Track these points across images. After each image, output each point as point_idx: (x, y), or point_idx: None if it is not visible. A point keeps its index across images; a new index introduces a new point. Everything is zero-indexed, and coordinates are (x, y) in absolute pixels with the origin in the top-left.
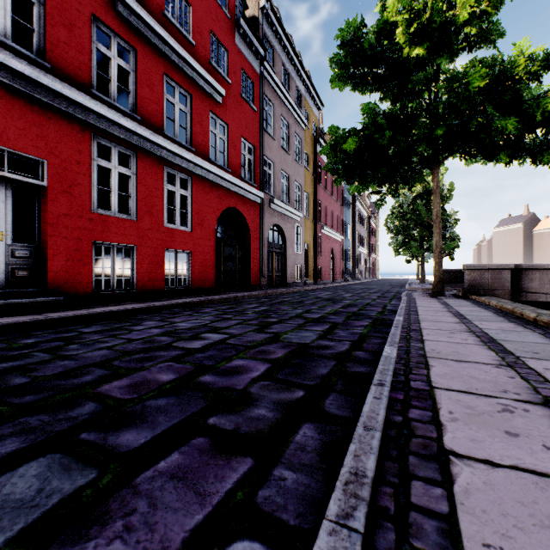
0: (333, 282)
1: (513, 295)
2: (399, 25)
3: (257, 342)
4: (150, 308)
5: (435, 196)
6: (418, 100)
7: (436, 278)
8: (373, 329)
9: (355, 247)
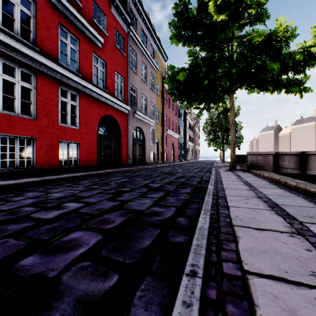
0: (174, 162)
1: (274, 169)
2: (210, 0)
3: (104, 210)
4: (41, 181)
5: (231, 111)
6: (222, 52)
7: (232, 160)
8: (193, 195)
9: (186, 141)
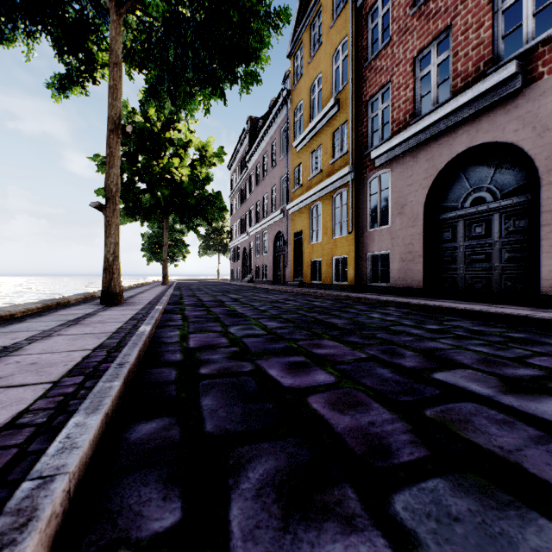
0: None
1: None
2: None
3: (445, 425)
4: None
5: None
6: None
7: None
8: None
9: None
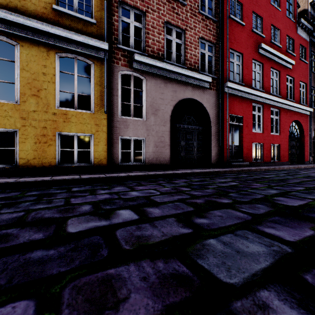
0: None
1: None
2: None
3: None
4: (283, 168)
5: None
6: None
7: None
8: None
9: None
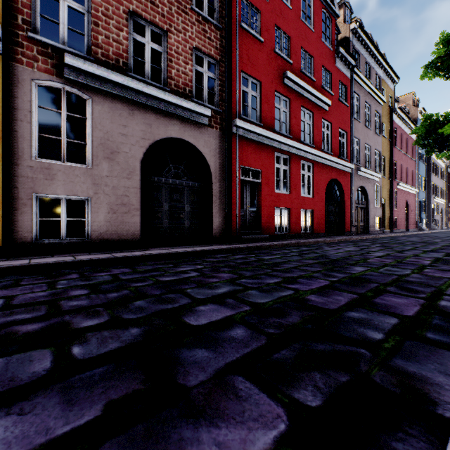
0: (408, 231)
1: None
2: None
3: (408, 256)
4: (310, 242)
5: None
6: None
7: None
8: None
9: (430, 198)
